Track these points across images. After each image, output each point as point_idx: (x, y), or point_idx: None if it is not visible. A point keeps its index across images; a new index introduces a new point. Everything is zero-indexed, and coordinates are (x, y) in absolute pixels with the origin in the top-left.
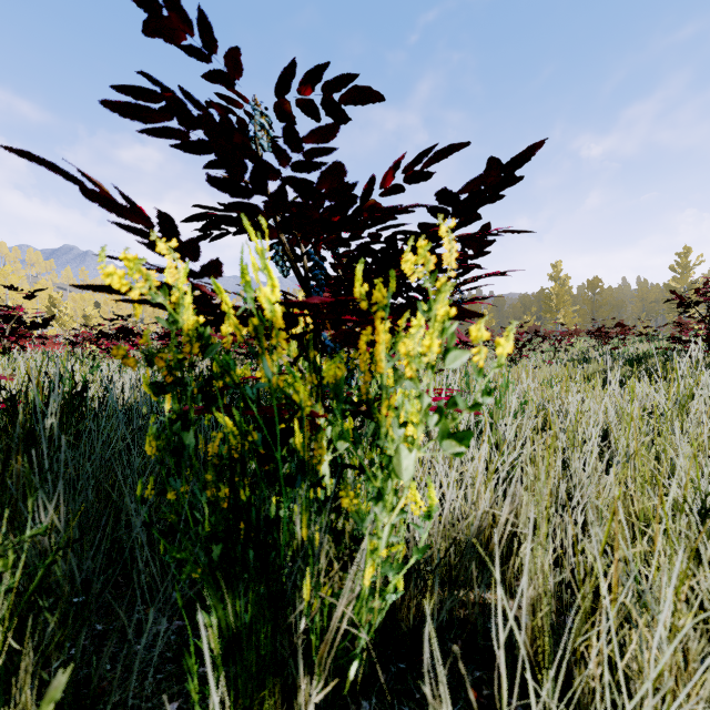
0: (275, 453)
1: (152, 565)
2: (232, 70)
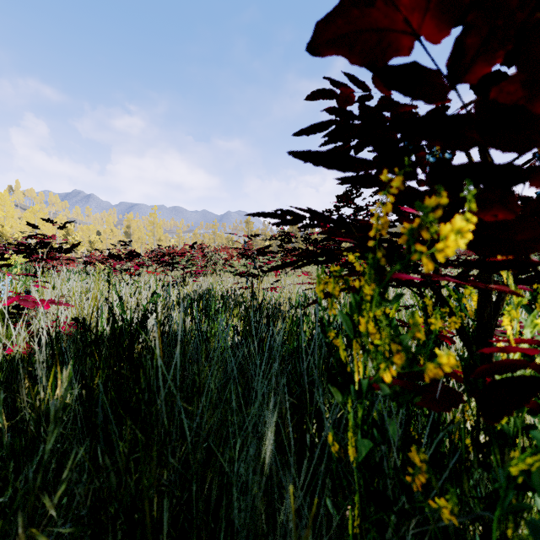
0: None
1: None
2: None
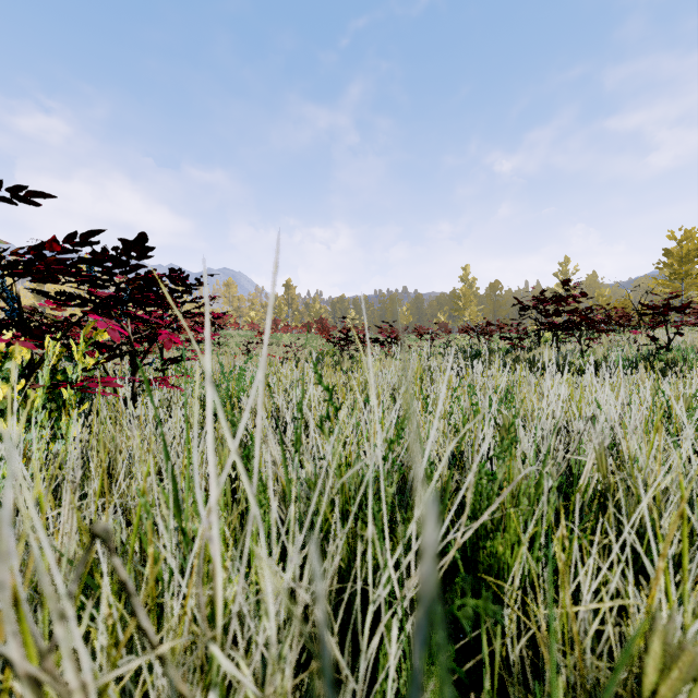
0: None
1: None
2: None
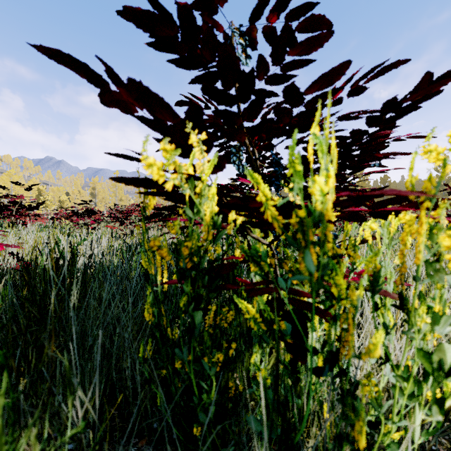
0: (306, 345)
1: (179, 448)
2: None
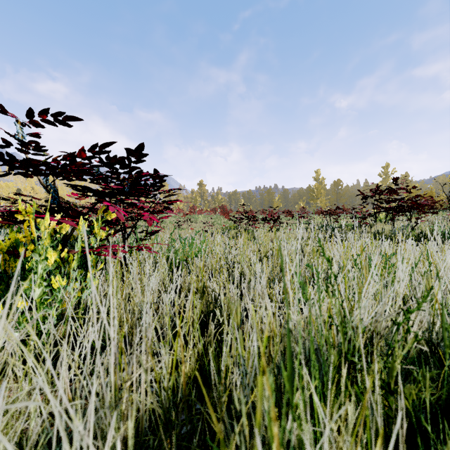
0: None
1: None
2: (4, 110)
